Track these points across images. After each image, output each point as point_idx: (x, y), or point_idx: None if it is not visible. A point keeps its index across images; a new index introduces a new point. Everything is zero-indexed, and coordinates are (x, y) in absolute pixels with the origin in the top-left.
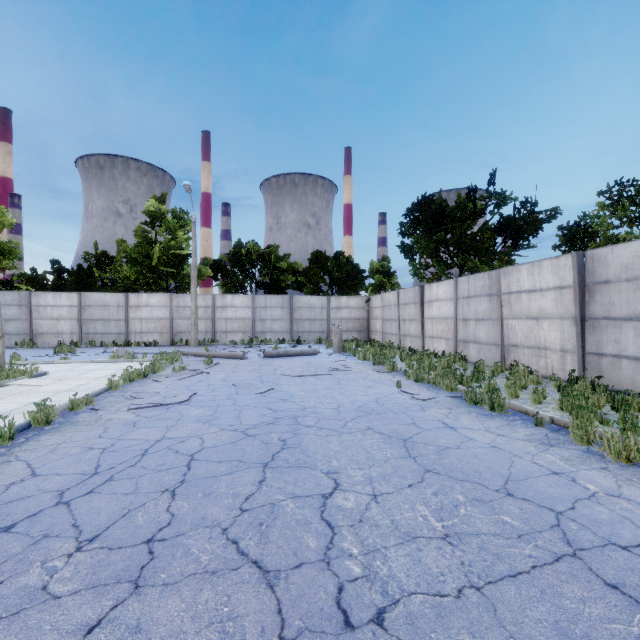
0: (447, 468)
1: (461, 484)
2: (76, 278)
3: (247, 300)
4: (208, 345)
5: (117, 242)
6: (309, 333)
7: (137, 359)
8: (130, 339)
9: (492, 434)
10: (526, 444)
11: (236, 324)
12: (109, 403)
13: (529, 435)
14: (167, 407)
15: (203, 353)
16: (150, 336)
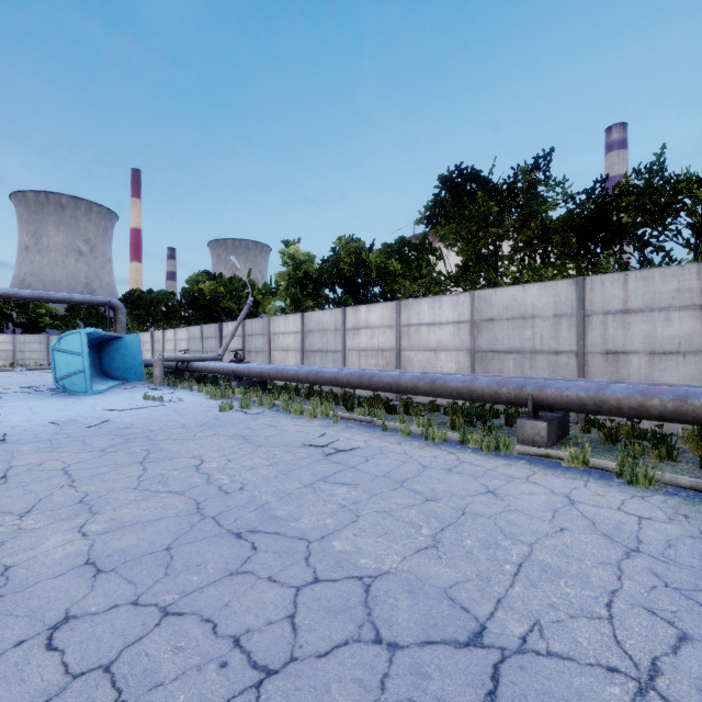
0: None
1: None
2: None
3: (8, 338)
4: None
5: None
6: None
7: None
8: None
9: None
10: None
11: None
12: None
13: None
14: None
15: None
16: None
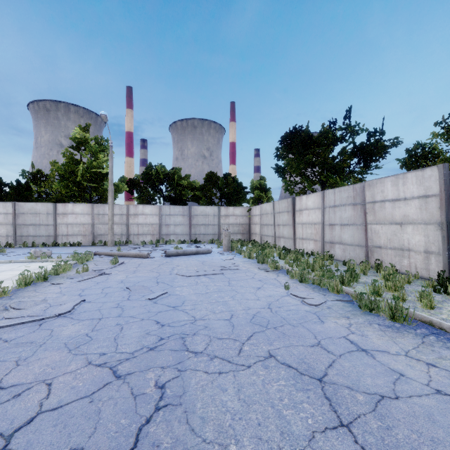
0: None
1: None
2: (15, 191)
3: (155, 209)
4: (123, 245)
5: (51, 163)
6: (204, 235)
7: (52, 259)
8: (57, 240)
9: (419, 363)
10: None
11: (146, 228)
12: None
13: None
14: (41, 322)
15: (113, 253)
16: (75, 238)
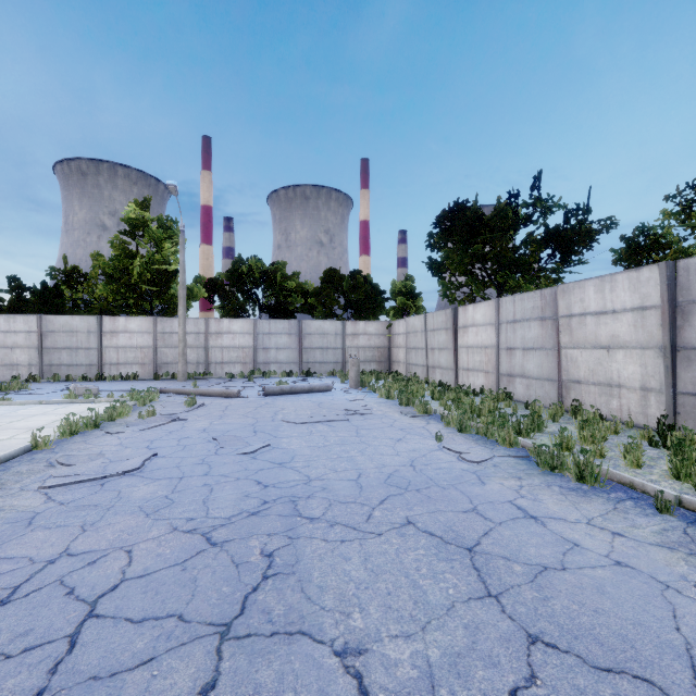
0: (566, 629)
1: (613, 686)
2: (40, 298)
3: (247, 325)
4: (200, 379)
5: (92, 256)
6: (321, 364)
7: (100, 399)
8: (103, 372)
9: (603, 532)
10: (668, 556)
11: (234, 353)
12: (16, 475)
13: (661, 533)
14: (103, 481)
15: (188, 390)
16: (129, 368)
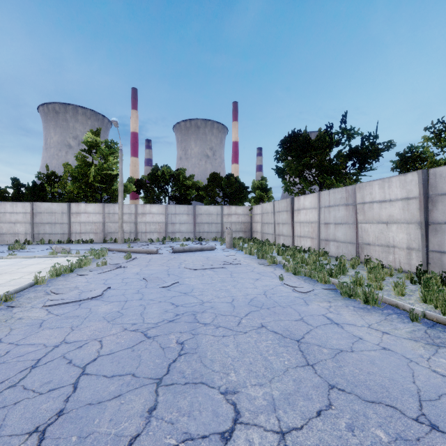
0: (350, 382)
1: (374, 409)
2: (31, 192)
3: (161, 208)
4: (132, 242)
5: (64, 165)
6: (208, 233)
7: (71, 255)
8: (71, 238)
9: (377, 332)
10: (414, 344)
11: (153, 226)
12: (28, 299)
13: (411, 332)
14: (80, 303)
15: (125, 249)
16: (87, 235)
